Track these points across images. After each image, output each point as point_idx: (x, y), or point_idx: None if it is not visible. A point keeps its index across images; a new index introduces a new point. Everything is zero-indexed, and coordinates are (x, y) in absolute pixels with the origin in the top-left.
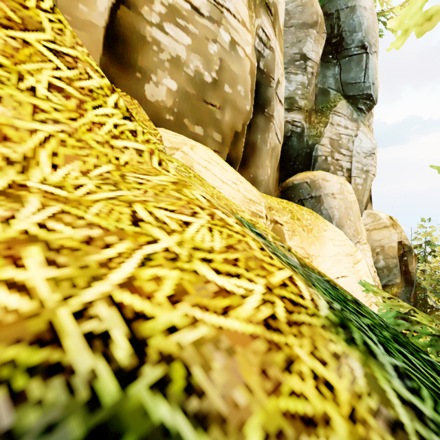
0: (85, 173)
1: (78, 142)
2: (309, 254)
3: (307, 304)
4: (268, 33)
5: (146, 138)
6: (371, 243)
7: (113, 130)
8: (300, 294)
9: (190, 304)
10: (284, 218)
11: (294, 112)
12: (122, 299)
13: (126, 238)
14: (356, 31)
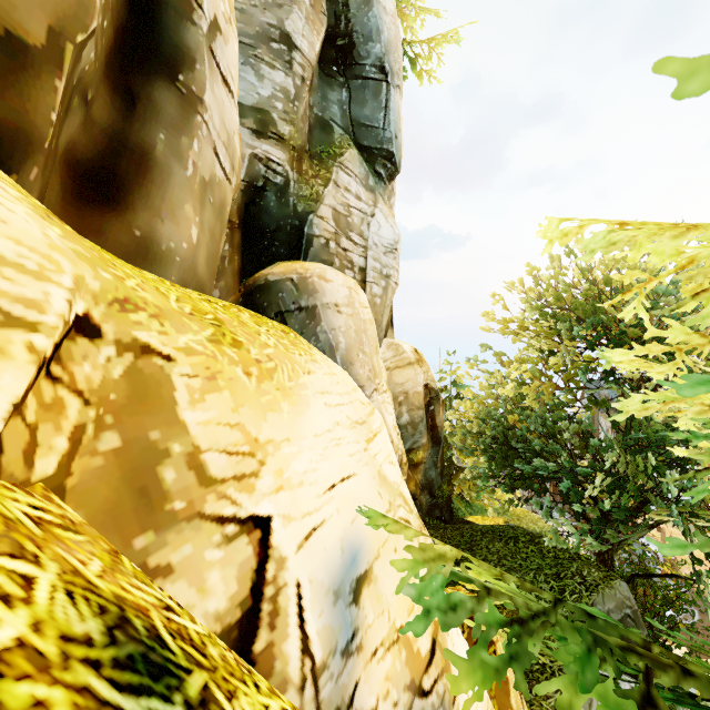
0: None
1: None
2: (256, 442)
3: None
4: None
5: None
6: (393, 388)
7: None
8: None
9: None
10: (183, 338)
11: (270, 142)
12: None
13: None
14: (373, 39)
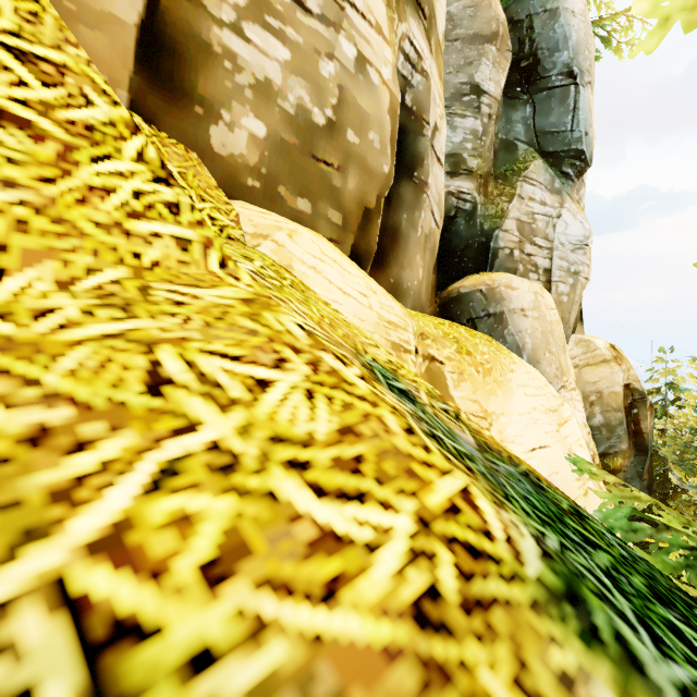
0: (66, 285)
1: (56, 224)
2: (486, 412)
3: (500, 551)
4: (419, 47)
5: (198, 217)
6: (582, 386)
7: (131, 202)
8: (484, 529)
9: (251, 582)
10: (445, 351)
11: (461, 178)
12: (87, 586)
13: (128, 425)
14: (559, 49)
